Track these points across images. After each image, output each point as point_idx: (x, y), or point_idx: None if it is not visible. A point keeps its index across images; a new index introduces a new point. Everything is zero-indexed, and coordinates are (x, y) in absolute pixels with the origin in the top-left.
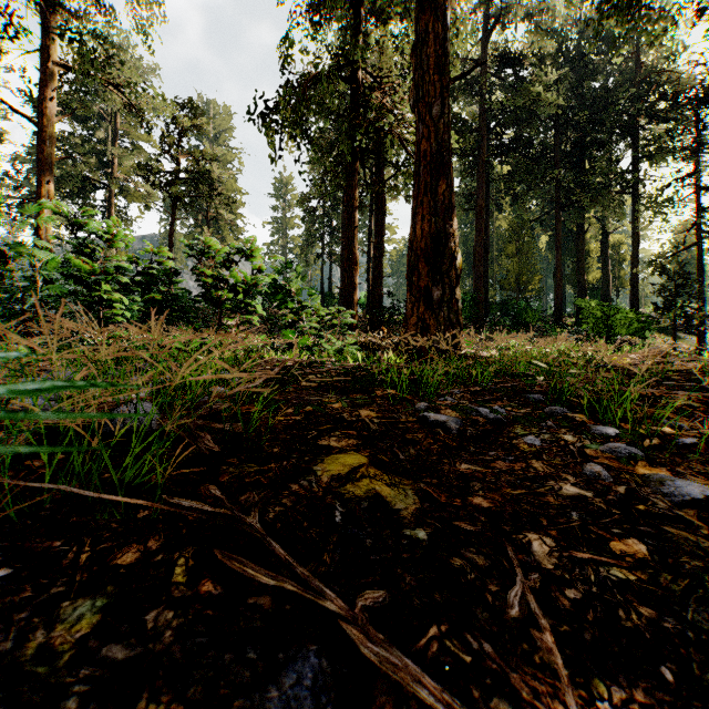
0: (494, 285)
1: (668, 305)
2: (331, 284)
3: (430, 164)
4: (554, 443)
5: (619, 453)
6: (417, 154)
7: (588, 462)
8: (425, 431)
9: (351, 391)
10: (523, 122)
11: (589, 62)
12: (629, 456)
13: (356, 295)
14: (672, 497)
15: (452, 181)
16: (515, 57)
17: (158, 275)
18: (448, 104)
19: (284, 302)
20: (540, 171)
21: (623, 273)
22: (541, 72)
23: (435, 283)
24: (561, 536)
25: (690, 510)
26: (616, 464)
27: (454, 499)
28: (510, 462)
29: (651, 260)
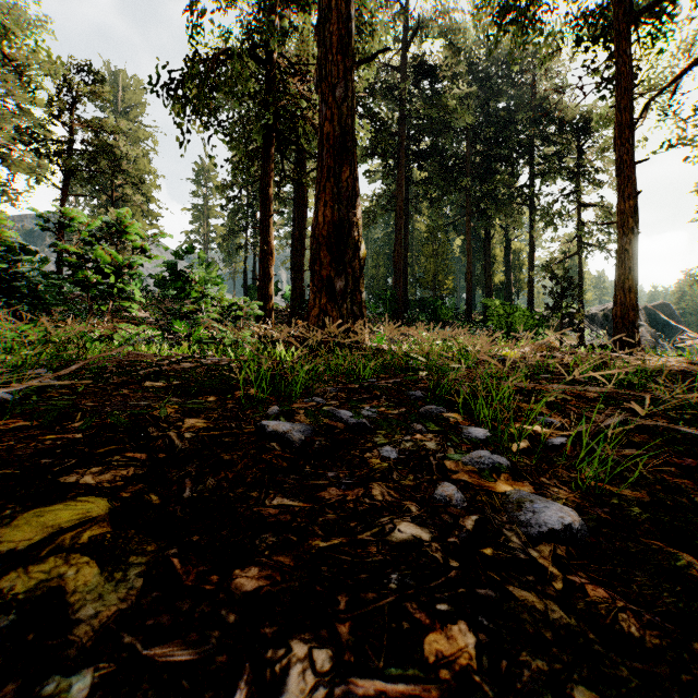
0: (414, 283)
1: (557, 305)
2: (256, 276)
3: (333, 148)
4: (414, 454)
5: (482, 464)
6: (320, 136)
7: (445, 479)
8: (244, 449)
9: (206, 392)
10: (438, 131)
11: (495, 84)
12: (493, 468)
13: (271, 286)
14: (529, 528)
15: (356, 168)
16: (431, 68)
17: (17, 252)
18: (351, 87)
19: (183, 291)
20: (453, 178)
21: (522, 276)
22: (453, 85)
23: (339, 273)
24: (352, 637)
25: (548, 545)
26: (476, 480)
27: (210, 576)
28: (346, 488)
29: (544, 266)
